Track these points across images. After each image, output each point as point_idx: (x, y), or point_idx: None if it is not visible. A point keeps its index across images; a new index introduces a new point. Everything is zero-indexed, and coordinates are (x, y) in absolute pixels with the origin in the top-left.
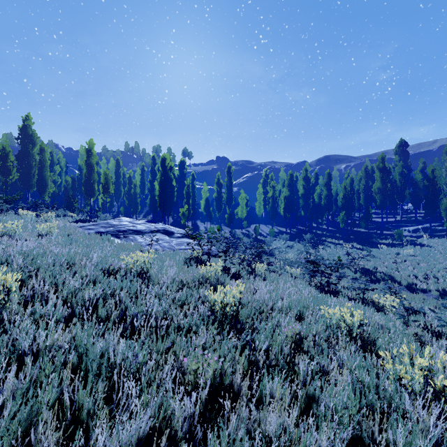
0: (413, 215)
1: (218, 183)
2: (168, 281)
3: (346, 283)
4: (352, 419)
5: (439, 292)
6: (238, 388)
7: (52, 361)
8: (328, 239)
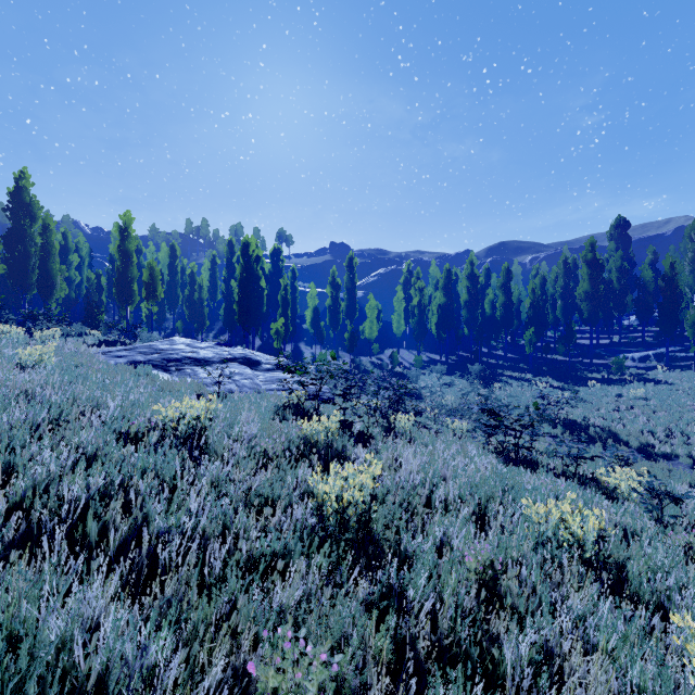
0: (638, 334)
1: (333, 283)
2: (241, 451)
3: (542, 446)
4: None
5: (692, 459)
6: None
7: None
8: (507, 372)
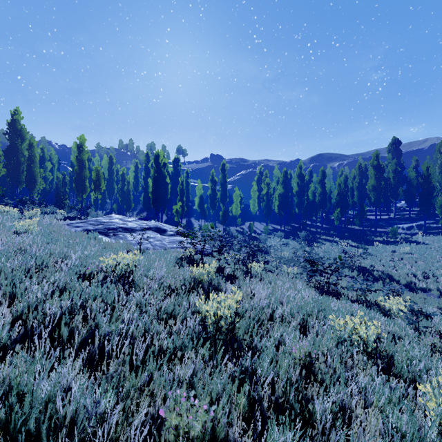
0: (406, 212)
1: (212, 180)
2: (154, 286)
3: (344, 283)
4: None
5: (439, 292)
6: None
7: None
8: (323, 236)
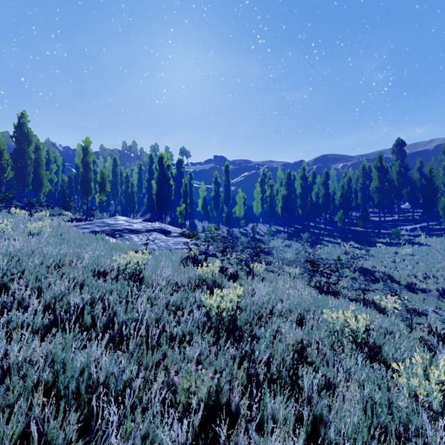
0: (410, 214)
1: (215, 182)
2: (162, 283)
3: (345, 283)
4: (365, 444)
5: (439, 292)
6: (236, 408)
7: (24, 380)
8: (326, 238)
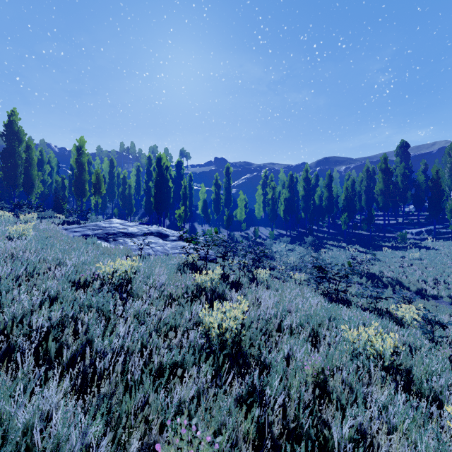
0: (414, 217)
1: (216, 184)
2: (154, 294)
3: (353, 290)
4: None
5: (451, 299)
6: None
7: None
8: (330, 241)
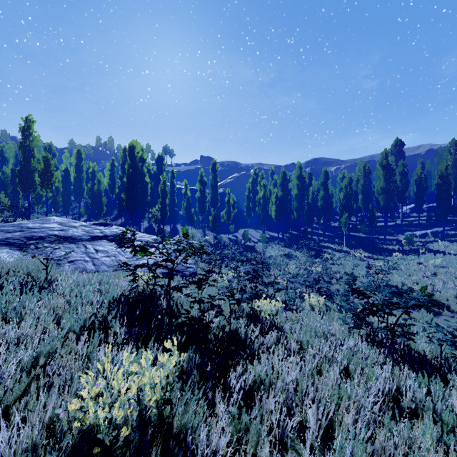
0: (413, 219)
1: (201, 181)
2: None
3: (392, 318)
4: None
5: None
6: None
7: None
8: (327, 245)
